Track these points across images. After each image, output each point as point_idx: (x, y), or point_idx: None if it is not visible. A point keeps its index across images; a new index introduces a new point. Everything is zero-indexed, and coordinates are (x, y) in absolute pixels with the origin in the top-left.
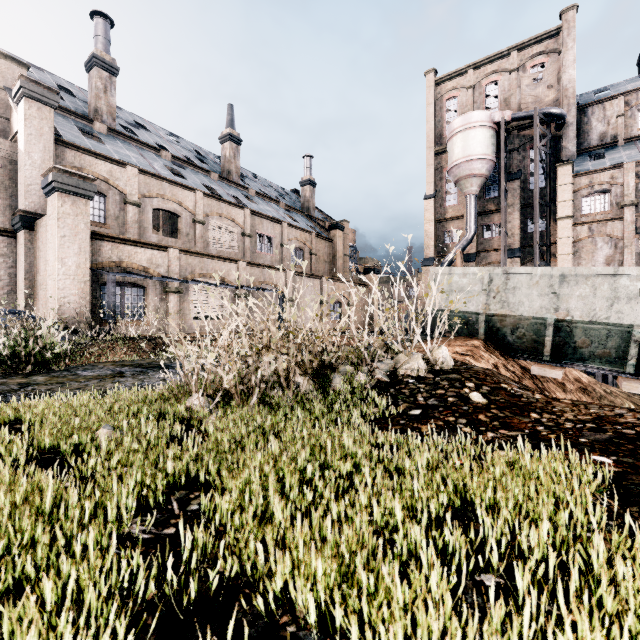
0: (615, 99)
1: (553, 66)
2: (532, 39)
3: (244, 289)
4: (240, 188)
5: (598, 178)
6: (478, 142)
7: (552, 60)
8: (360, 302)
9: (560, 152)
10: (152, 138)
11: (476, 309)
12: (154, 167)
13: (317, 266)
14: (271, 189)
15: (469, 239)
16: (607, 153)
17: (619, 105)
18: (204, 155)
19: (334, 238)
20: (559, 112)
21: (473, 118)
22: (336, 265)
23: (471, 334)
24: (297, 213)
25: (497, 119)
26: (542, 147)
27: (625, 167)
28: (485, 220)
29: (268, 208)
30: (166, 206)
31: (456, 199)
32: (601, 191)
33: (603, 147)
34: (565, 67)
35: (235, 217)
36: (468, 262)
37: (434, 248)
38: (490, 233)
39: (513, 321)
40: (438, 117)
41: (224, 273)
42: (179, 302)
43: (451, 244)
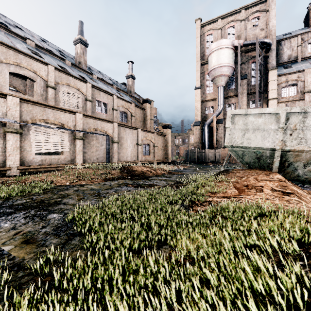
0: (296, 37)
1: (264, 18)
2: (253, 3)
3: (76, 131)
4: (87, 73)
5: (291, 77)
6: (225, 56)
7: (263, 15)
8: (160, 145)
9: (267, 65)
10: (24, 34)
11: (272, 145)
12: (15, 44)
13: (135, 123)
14: (109, 79)
15: (220, 111)
16: (293, 65)
17: (298, 40)
18: (65, 54)
19: (145, 108)
20: (269, 41)
21: (223, 43)
22: (146, 123)
23: (262, 167)
24: (124, 93)
25: (235, 44)
26: (260, 60)
27: (305, 71)
28: (227, 101)
29: (105, 87)
30: (22, 72)
31: (212, 89)
32: (292, 84)
33: (290, 62)
34: (270, 19)
35: (80, 87)
36: (219, 123)
37: (200, 116)
38: (230, 108)
39: (309, 156)
40: (202, 45)
41: (64, 120)
42: (20, 141)
43: (209, 114)
